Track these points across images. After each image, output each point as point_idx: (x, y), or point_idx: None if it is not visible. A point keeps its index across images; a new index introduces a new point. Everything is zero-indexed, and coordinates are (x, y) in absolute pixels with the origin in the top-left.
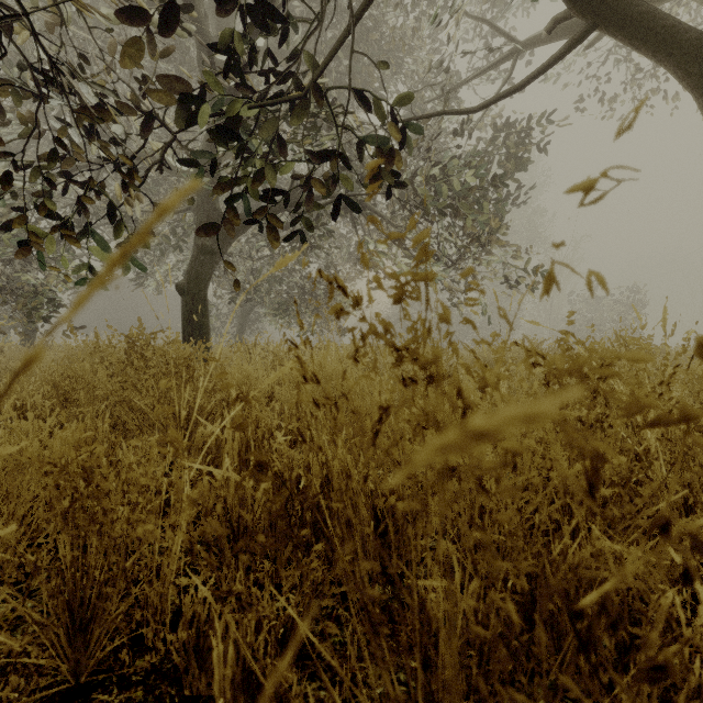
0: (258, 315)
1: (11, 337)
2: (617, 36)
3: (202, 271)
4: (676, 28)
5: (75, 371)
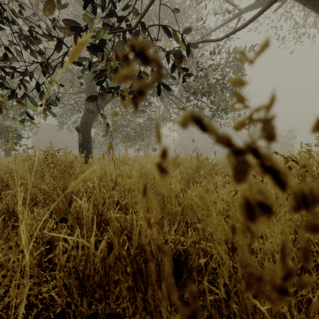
0: (116, 142)
1: None
2: None
3: (88, 121)
4: None
5: (10, 170)
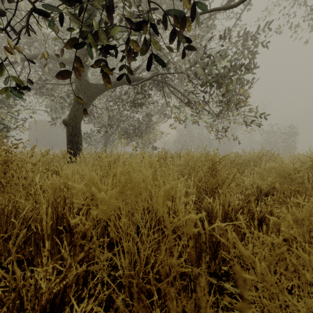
0: (113, 139)
1: None
2: None
3: (77, 113)
4: None
5: None
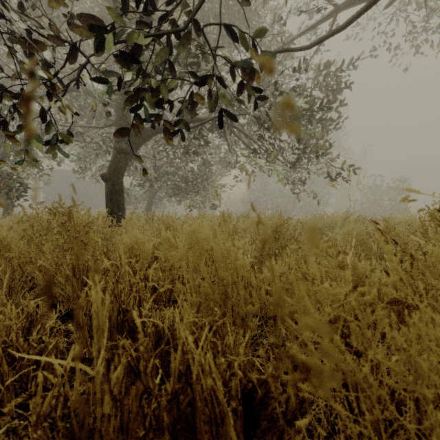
0: (161, 197)
1: None
2: None
3: (119, 166)
4: None
5: None
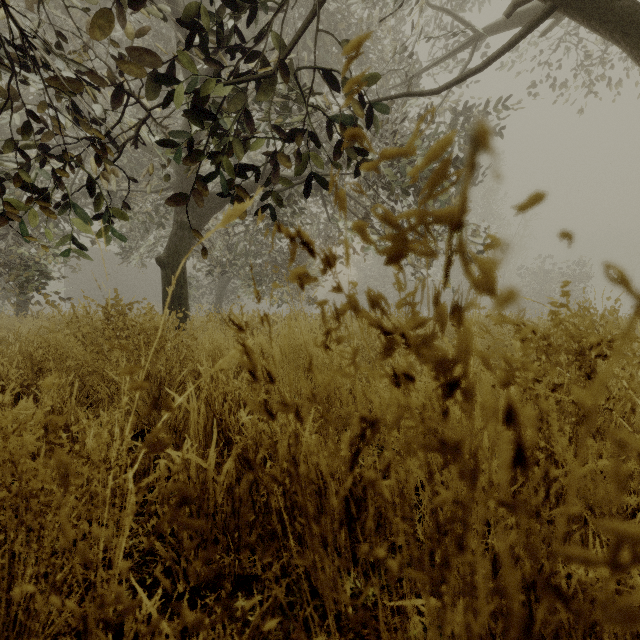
0: (235, 287)
1: (3, 307)
2: (576, 18)
3: (181, 246)
4: (634, 9)
5: (48, 342)
